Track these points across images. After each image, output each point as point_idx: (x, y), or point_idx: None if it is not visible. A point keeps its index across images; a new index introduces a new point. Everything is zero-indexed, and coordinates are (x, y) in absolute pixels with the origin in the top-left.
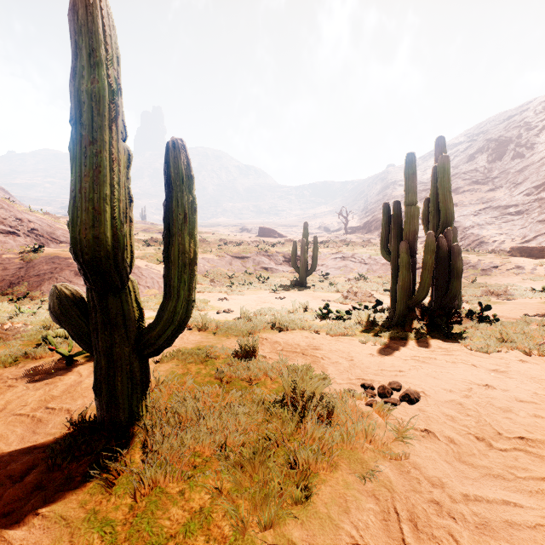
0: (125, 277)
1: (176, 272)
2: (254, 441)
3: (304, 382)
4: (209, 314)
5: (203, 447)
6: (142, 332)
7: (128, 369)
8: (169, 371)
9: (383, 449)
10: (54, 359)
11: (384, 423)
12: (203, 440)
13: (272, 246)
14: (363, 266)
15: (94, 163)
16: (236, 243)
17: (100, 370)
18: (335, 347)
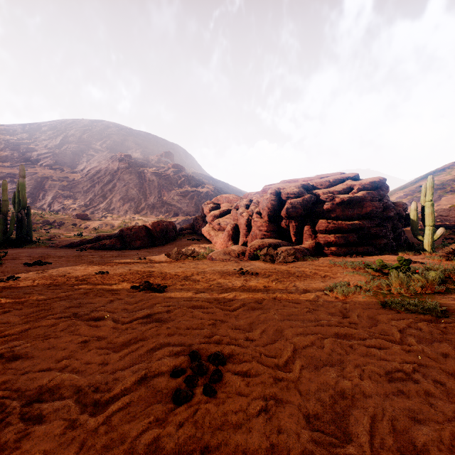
0: None
1: None
2: None
3: None
4: None
5: None
6: None
7: None
8: None
9: None
10: None
11: None
12: None
13: None
14: None
15: None
16: None
17: None
18: None
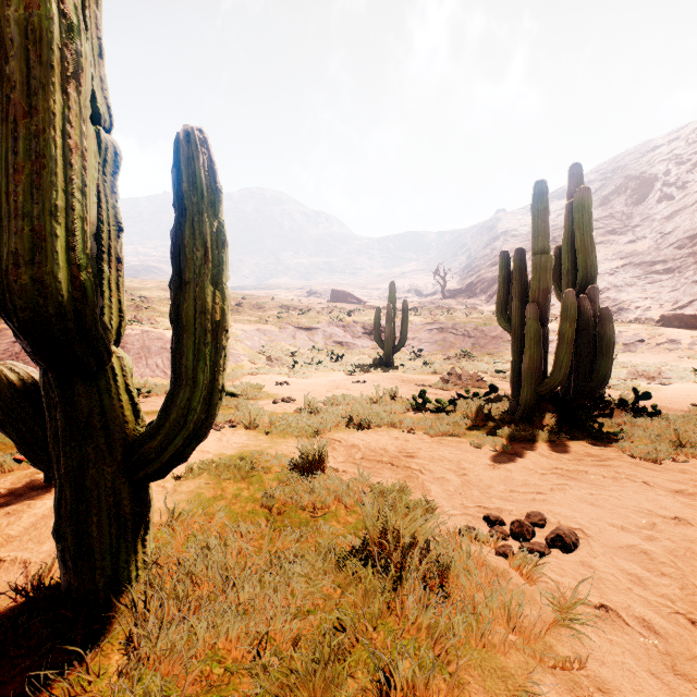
0: (102, 351)
1: (191, 343)
2: (315, 638)
3: (397, 514)
4: (261, 404)
5: (230, 641)
6: (136, 441)
7: (110, 502)
8: (194, 493)
9: (537, 645)
10: (29, 473)
11: (530, 590)
12: (228, 629)
13: (349, 314)
14: (467, 340)
15: (31, 149)
16: (301, 311)
17: (63, 505)
18: (437, 453)
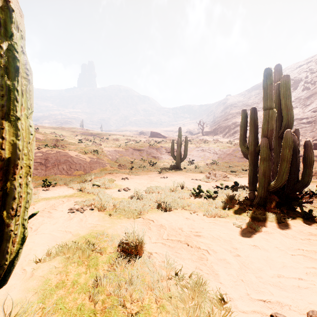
0: None
1: None
2: None
3: None
4: (112, 192)
5: None
6: None
7: None
8: (43, 280)
9: None
10: None
11: None
12: None
13: (158, 143)
14: (215, 155)
15: None
16: (136, 141)
17: None
18: (215, 232)
